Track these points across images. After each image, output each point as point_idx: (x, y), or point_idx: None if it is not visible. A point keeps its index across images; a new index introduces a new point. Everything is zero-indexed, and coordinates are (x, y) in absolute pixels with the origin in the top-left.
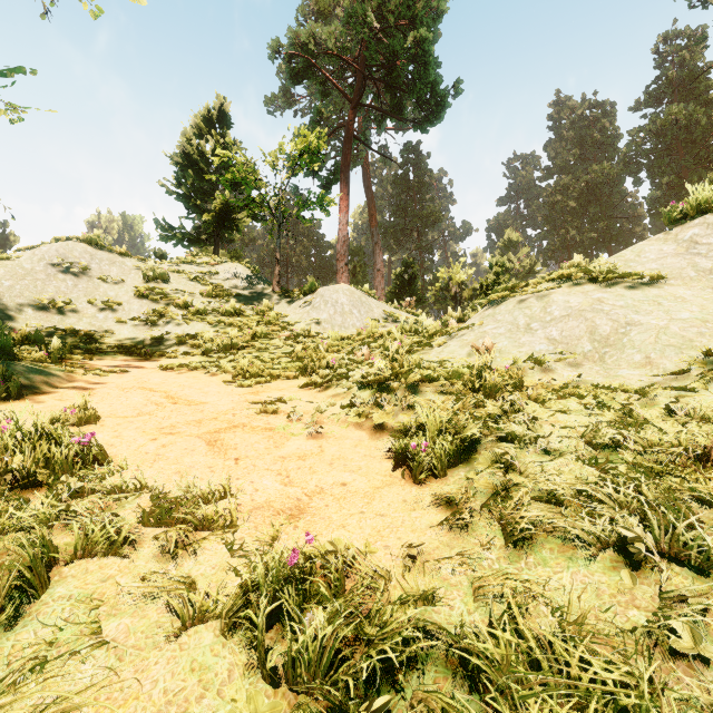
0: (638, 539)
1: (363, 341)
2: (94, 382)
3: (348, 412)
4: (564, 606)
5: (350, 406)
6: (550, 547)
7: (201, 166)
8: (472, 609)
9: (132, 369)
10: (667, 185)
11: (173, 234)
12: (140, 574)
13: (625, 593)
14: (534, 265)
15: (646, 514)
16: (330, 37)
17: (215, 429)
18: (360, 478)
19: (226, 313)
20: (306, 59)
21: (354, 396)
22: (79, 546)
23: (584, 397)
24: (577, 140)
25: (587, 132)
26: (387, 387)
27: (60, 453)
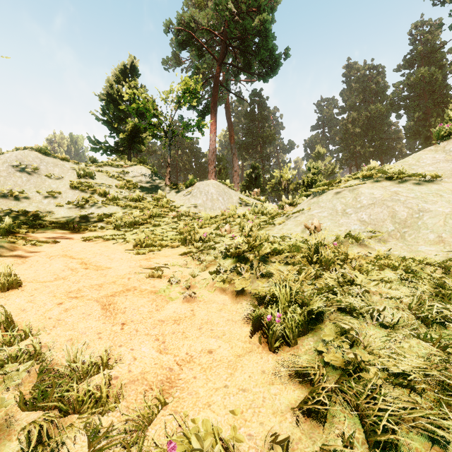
0: None
1: (226, 219)
2: (29, 251)
3: (214, 278)
4: None
5: (216, 272)
6: (416, 447)
7: (118, 102)
8: None
9: (62, 240)
10: (417, 118)
11: (100, 146)
12: None
13: None
14: (334, 168)
15: None
16: (204, 18)
17: (112, 292)
18: (224, 344)
19: (133, 199)
20: (189, 33)
21: (219, 265)
22: None
23: (397, 269)
24: (361, 90)
25: (367, 84)
26: (244, 257)
27: None
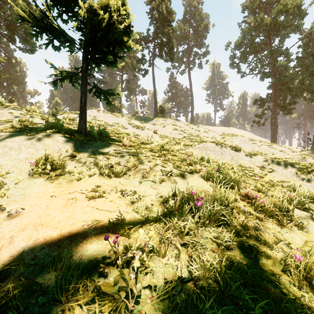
0: None
1: None
2: None
3: None
4: None
5: None
6: None
7: None
8: None
9: None
10: None
11: None
12: None
13: None
14: None
15: None
16: None
17: None
18: None
19: None
20: None
21: None
22: None
23: None
24: None
25: None
26: None
27: None
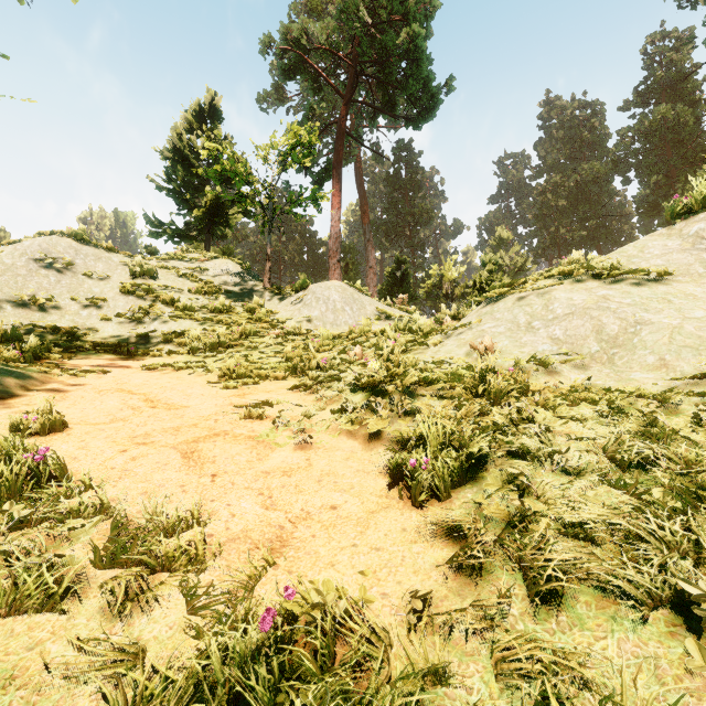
0: (704, 600)
1: (356, 339)
2: (69, 384)
3: (339, 419)
4: (616, 694)
5: (341, 411)
6: (586, 600)
7: (191, 161)
8: (496, 694)
9: (112, 369)
10: (655, 184)
11: (163, 230)
12: (78, 637)
13: (694, 674)
14: (524, 263)
15: (700, 556)
16: (322, 32)
17: (193, 438)
18: (352, 499)
19: (215, 310)
20: (298, 55)
21: (346, 400)
22: (5, 600)
23: (597, 403)
24: (567, 140)
25: (577, 131)
26: (381, 390)
27: (9, 472)
